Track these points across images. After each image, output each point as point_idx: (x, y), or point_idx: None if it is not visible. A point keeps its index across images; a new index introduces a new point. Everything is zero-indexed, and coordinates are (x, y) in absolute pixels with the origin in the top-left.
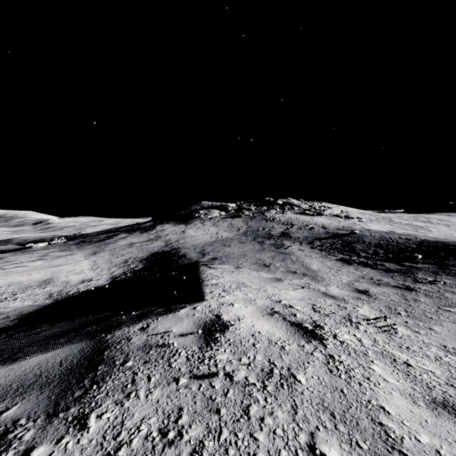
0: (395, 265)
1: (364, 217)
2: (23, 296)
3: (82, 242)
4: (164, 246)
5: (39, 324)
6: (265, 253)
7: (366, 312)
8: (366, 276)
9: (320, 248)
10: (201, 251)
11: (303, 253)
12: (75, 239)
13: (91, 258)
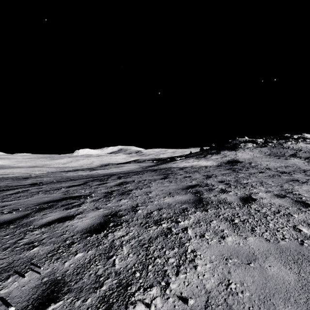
0: None
1: None
2: None
3: (197, 157)
4: (231, 159)
5: None
6: (279, 161)
7: None
8: None
9: None
10: (248, 160)
11: (297, 161)
12: (187, 157)
13: (208, 161)
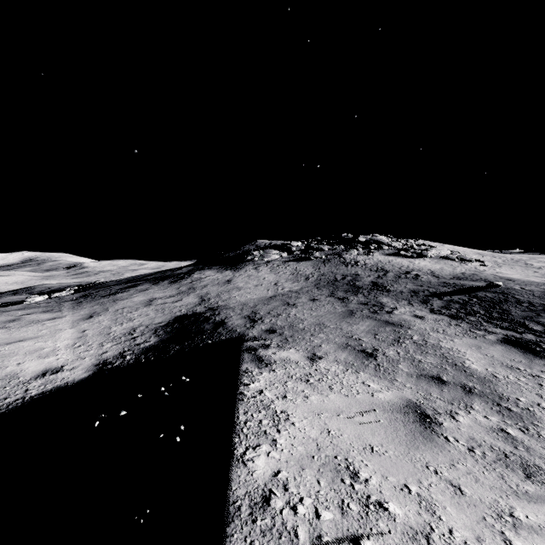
0: None
1: (485, 260)
2: None
3: (83, 297)
4: (198, 304)
5: None
6: (356, 321)
7: None
8: None
9: (448, 312)
10: (250, 314)
11: (427, 324)
12: (86, 290)
13: (81, 325)
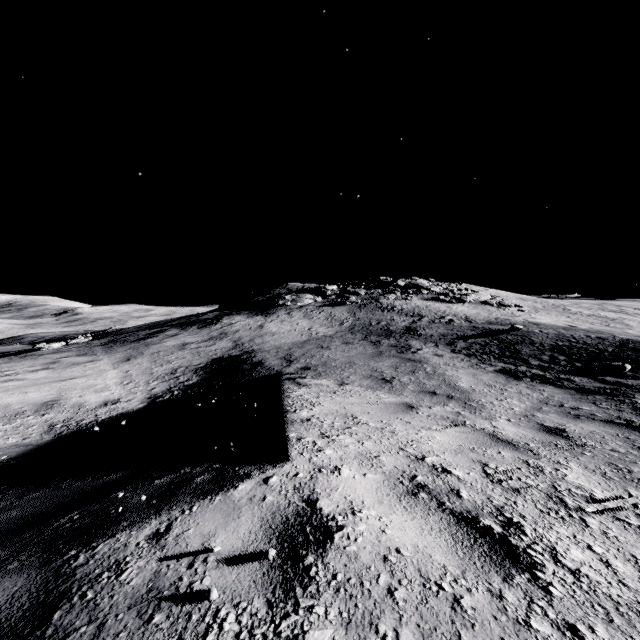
0: (590, 381)
1: (525, 305)
2: (7, 429)
3: (112, 342)
4: (232, 348)
5: (6, 489)
6: (383, 360)
7: (581, 478)
8: (551, 401)
9: (467, 352)
10: (286, 355)
11: (442, 360)
12: (106, 336)
13: (122, 366)
